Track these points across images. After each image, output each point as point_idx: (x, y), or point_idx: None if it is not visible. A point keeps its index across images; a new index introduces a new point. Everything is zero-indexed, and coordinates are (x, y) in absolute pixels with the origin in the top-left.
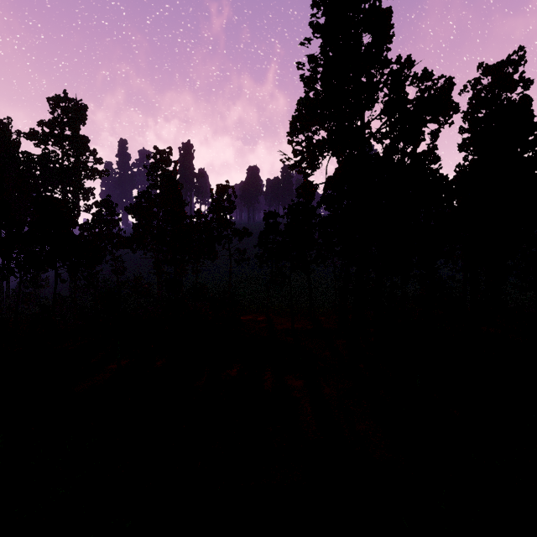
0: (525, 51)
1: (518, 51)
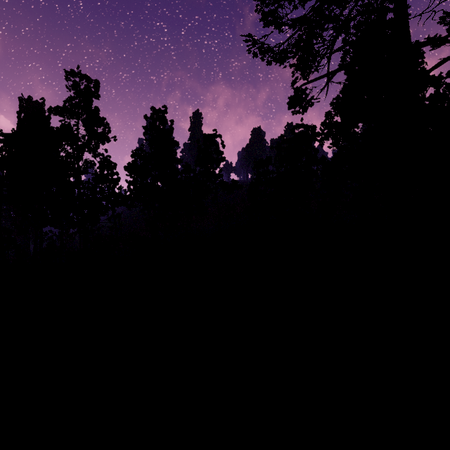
0: None
1: None
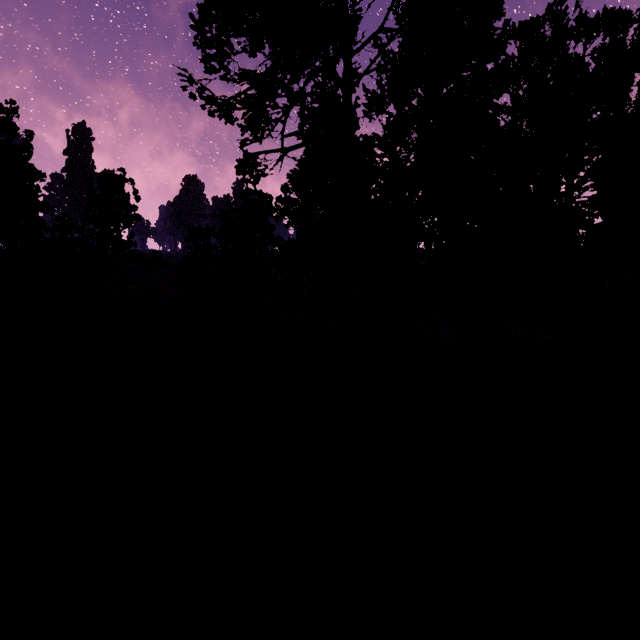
0: (567, 6)
1: (559, 4)
